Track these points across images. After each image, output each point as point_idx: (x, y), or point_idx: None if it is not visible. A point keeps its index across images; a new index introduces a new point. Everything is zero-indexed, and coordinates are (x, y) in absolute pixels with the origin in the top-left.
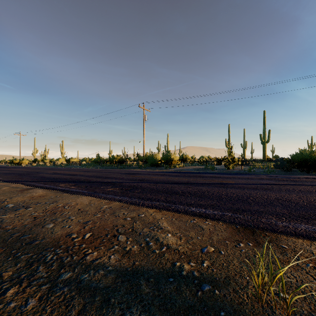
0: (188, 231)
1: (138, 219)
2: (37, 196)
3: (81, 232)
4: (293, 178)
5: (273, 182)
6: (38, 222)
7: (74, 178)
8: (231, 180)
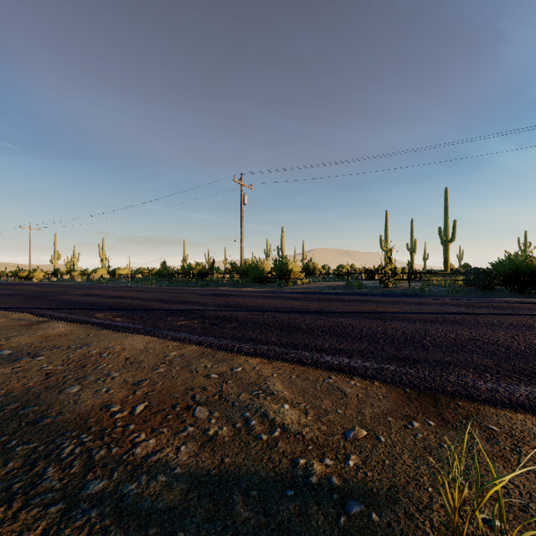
0: (319, 399)
1: (232, 377)
2: (54, 335)
3: (129, 402)
4: (497, 304)
5: (464, 310)
6: (52, 382)
7: (121, 303)
8: (392, 307)
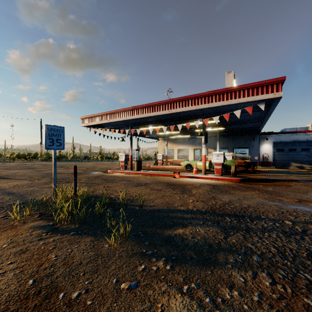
0: None
1: None
2: None
3: None
4: None
5: None
6: None
7: None
8: None
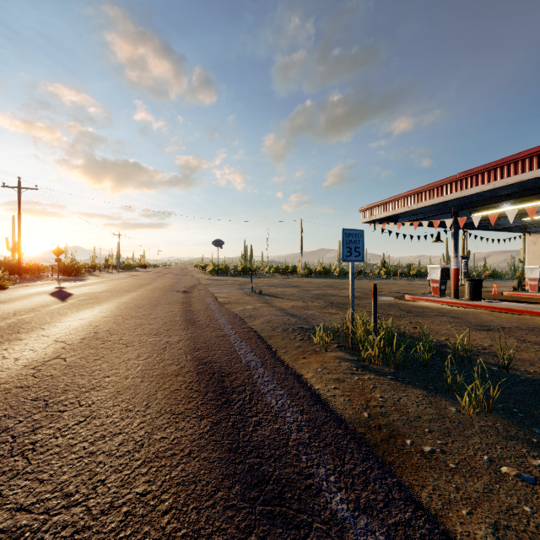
0: None
1: None
2: None
3: None
4: None
5: None
6: None
7: None
8: None
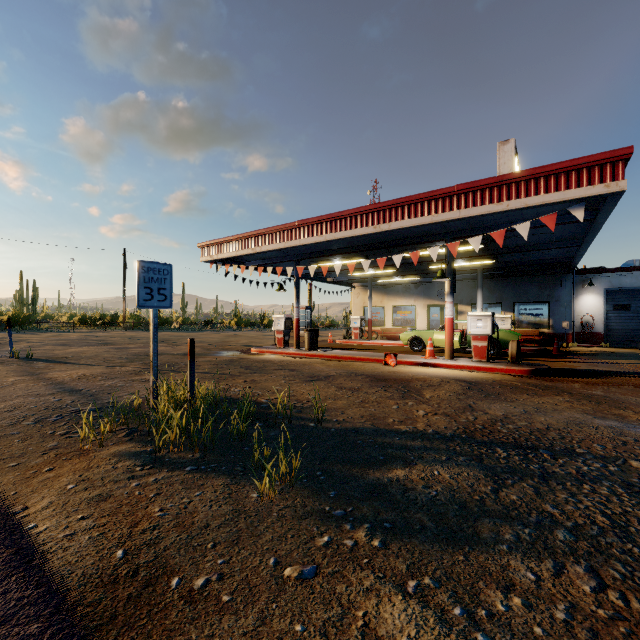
0: None
1: None
2: None
3: None
4: None
5: None
6: None
7: None
8: None
